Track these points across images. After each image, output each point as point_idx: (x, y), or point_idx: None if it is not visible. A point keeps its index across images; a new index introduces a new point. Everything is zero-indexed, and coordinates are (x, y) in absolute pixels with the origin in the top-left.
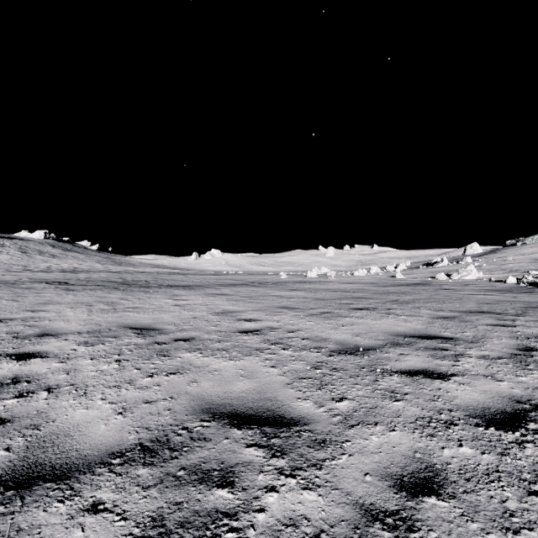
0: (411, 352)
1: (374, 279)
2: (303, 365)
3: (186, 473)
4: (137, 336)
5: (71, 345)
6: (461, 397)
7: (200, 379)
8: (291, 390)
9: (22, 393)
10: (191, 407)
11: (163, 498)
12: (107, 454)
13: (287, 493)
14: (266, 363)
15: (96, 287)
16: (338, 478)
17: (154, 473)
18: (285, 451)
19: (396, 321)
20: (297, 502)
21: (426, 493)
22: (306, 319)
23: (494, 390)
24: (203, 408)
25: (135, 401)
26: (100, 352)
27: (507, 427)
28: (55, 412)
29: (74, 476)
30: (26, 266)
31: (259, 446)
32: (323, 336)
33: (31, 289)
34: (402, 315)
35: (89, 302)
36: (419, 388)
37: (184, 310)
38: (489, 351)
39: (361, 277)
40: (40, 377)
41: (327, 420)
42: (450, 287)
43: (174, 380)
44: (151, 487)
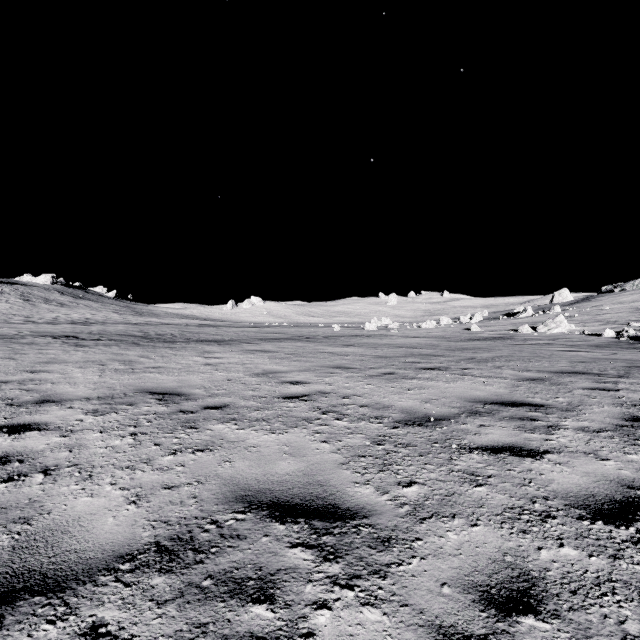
0: (493, 423)
1: (445, 332)
2: (362, 439)
3: (213, 583)
4: (158, 403)
5: (76, 414)
6: (559, 480)
7: (234, 458)
8: (346, 472)
9: (12, 476)
10: (222, 494)
11: (183, 617)
12: (114, 557)
13: (342, 610)
14: (316, 437)
15: (111, 343)
16: (407, 590)
17: (172, 583)
18: (339, 553)
19: (473, 384)
20: (355, 623)
21: (521, 610)
22: (364, 382)
23: (599, 472)
24: (236, 496)
25: (153, 486)
26: (112, 423)
27: (618, 520)
28: (51, 501)
29: (70, 587)
30: (29, 317)
31: (307, 546)
32: (385, 403)
33: (33, 345)
34: (480, 377)
35: (102, 360)
36: (506, 469)
37: (217, 370)
38: (589, 422)
39: (430, 330)
40: (36, 456)
41: (392, 511)
42: (537, 342)
43: (202, 459)
44: (168, 603)
